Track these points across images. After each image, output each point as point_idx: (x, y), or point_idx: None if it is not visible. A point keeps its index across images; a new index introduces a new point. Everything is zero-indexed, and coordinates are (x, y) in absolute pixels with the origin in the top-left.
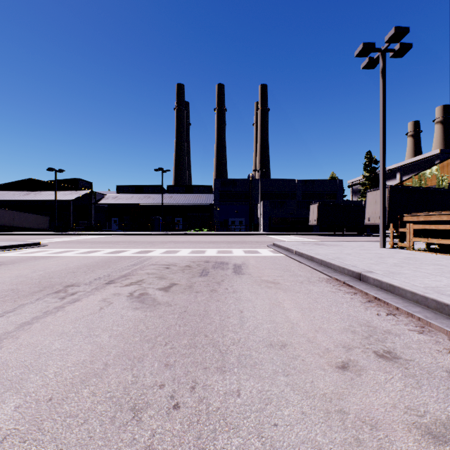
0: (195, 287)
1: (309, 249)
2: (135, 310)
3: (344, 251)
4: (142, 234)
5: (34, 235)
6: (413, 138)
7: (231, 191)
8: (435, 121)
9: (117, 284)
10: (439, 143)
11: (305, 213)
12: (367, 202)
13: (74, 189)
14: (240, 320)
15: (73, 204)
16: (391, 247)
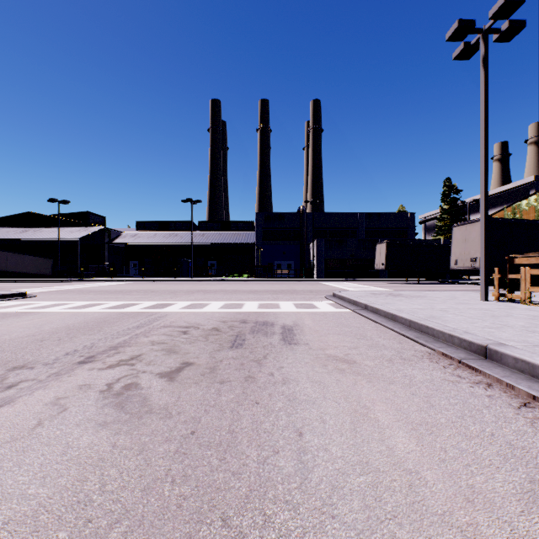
0: (220, 370)
1: (385, 302)
2: (99, 429)
3: (434, 305)
4: (165, 281)
5: (30, 282)
6: (501, 162)
7: (277, 228)
8: (528, 141)
9: (96, 364)
10: (532, 168)
11: (369, 254)
12: (453, 240)
13: (83, 225)
14: (298, 460)
15: (82, 244)
16: (495, 300)
